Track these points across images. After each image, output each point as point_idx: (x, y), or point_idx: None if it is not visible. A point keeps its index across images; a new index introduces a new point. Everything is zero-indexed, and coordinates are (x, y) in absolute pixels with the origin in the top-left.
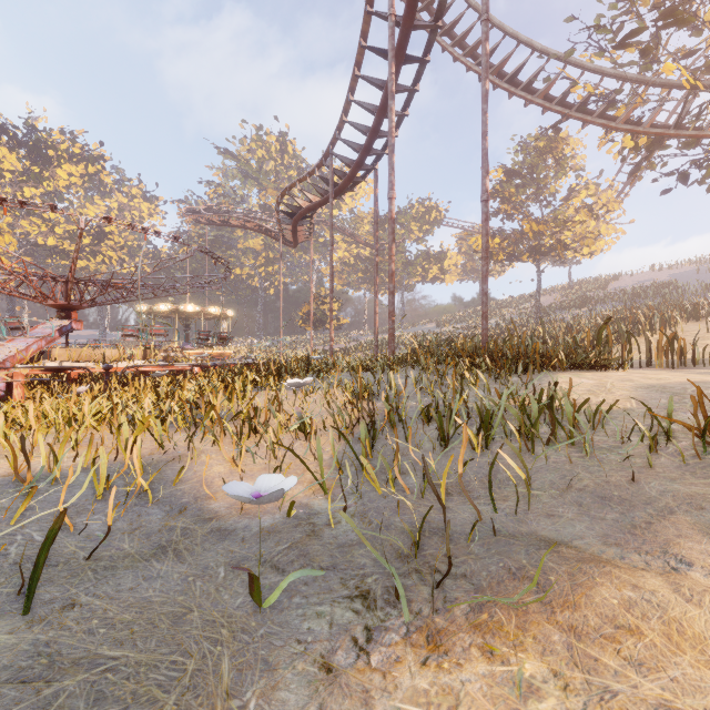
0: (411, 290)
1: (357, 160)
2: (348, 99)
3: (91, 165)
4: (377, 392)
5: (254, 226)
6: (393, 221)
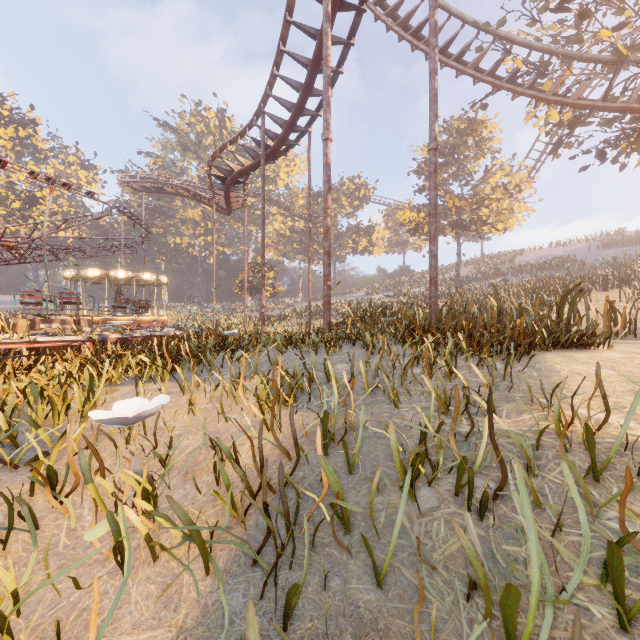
0: (342, 260)
1: (290, 119)
2: (279, 49)
3: (22, 129)
4: (308, 393)
5: (188, 193)
6: (328, 167)
